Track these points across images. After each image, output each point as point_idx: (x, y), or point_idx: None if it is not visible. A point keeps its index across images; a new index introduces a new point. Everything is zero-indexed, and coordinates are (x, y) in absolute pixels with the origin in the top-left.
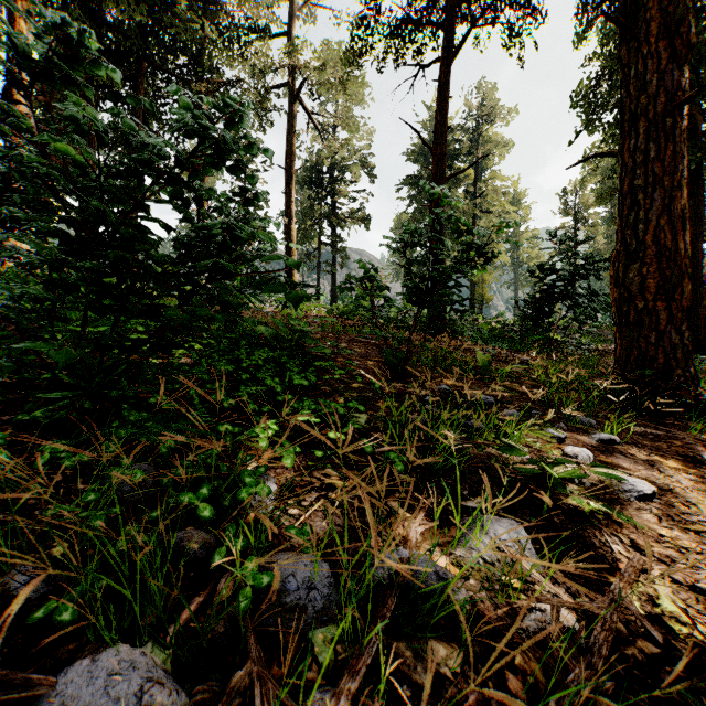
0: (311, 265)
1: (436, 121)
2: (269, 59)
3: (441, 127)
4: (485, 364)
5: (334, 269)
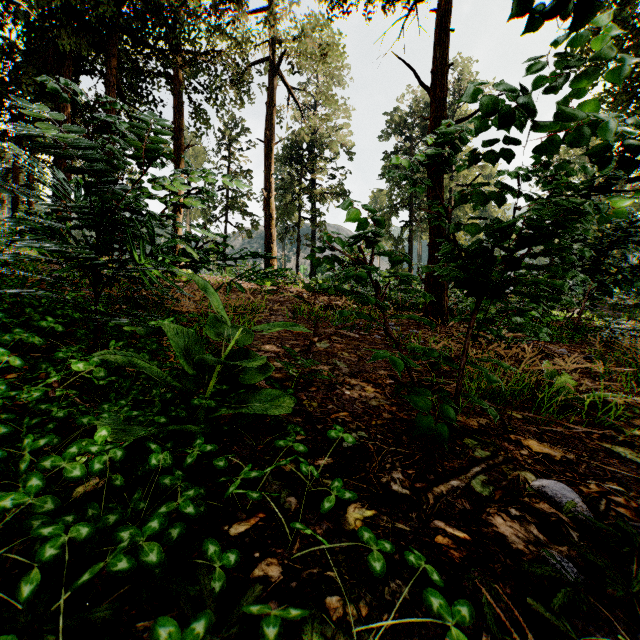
0: (291, 239)
1: (434, 59)
2: (248, 31)
3: (441, 64)
4: (568, 389)
5: (314, 243)
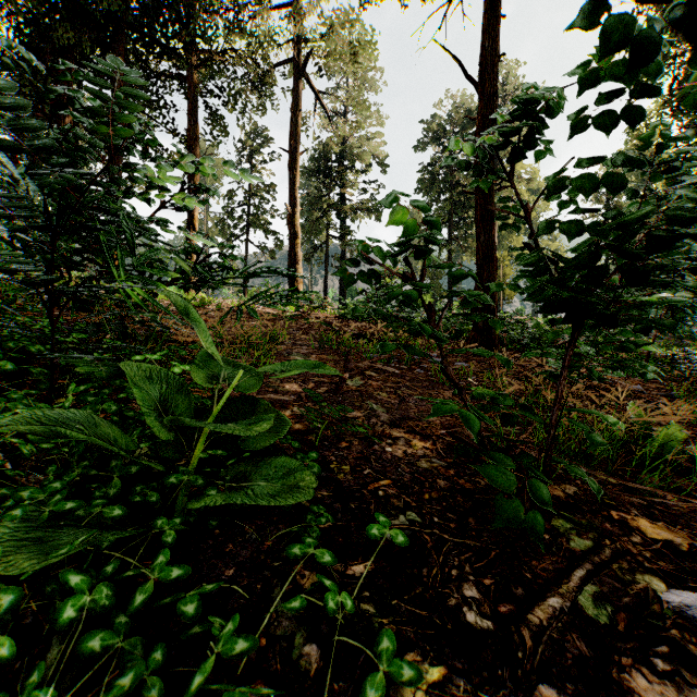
0: (319, 259)
1: (482, 49)
2: (270, 28)
3: (491, 55)
4: (671, 443)
5: (343, 264)
